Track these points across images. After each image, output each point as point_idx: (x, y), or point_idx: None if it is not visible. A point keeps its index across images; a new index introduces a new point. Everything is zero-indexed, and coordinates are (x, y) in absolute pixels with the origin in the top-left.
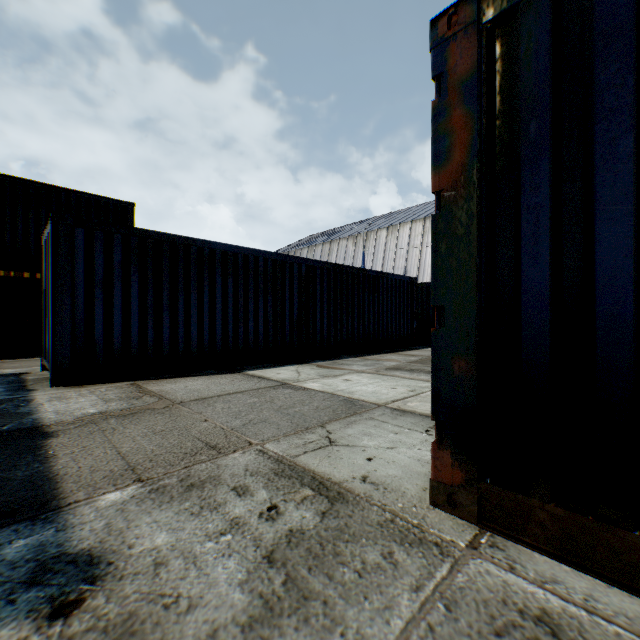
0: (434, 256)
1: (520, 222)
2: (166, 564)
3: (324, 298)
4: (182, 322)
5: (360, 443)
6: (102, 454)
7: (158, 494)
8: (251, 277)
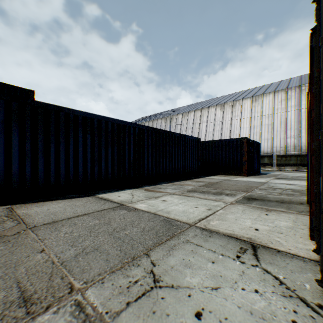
0: None
1: None
2: None
3: (149, 148)
4: (53, 162)
5: (184, 281)
6: None
7: None
8: (103, 134)
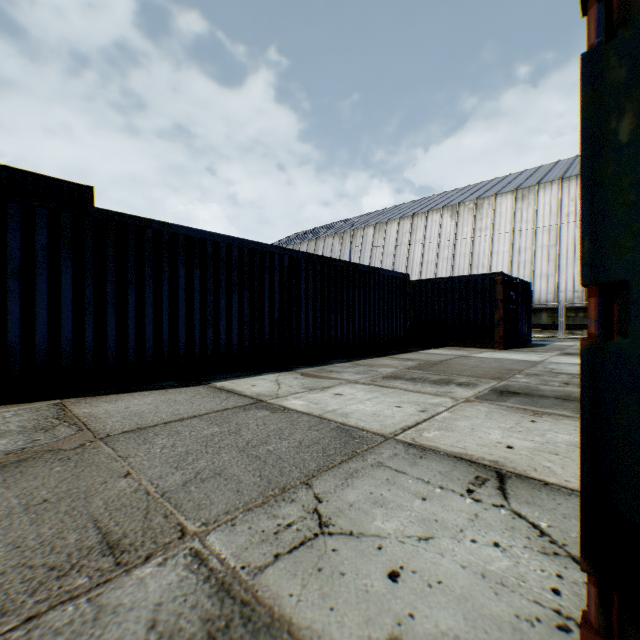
0: (590, 156)
1: None
2: None
3: (310, 295)
4: (133, 322)
5: (371, 526)
6: None
7: None
8: (223, 269)
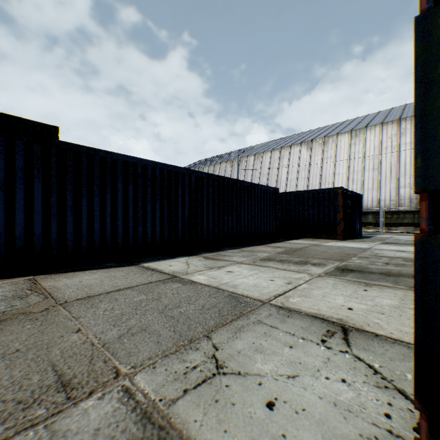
0: (422, 94)
1: None
2: None
3: (210, 202)
4: (86, 221)
5: (253, 367)
6: None
7: None
8: (149, 184)
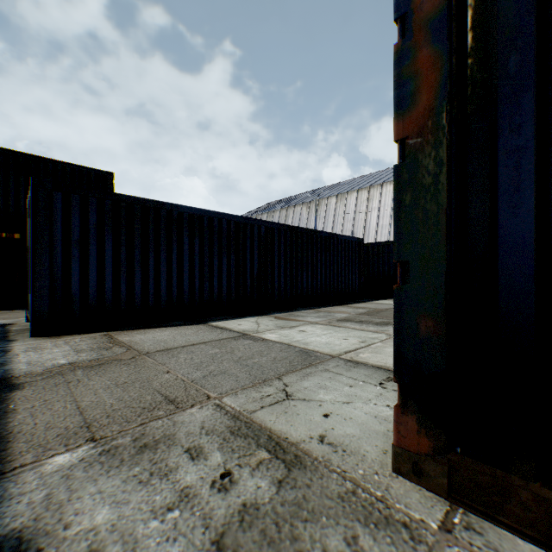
0: (397, 208)
1: (497, 168)
2: (102, 551)
3: (281, 256)
4: (152, 278)
5: (316, 397)
6: (61, 408)
7: (108, 456)
8: (215, 237)
